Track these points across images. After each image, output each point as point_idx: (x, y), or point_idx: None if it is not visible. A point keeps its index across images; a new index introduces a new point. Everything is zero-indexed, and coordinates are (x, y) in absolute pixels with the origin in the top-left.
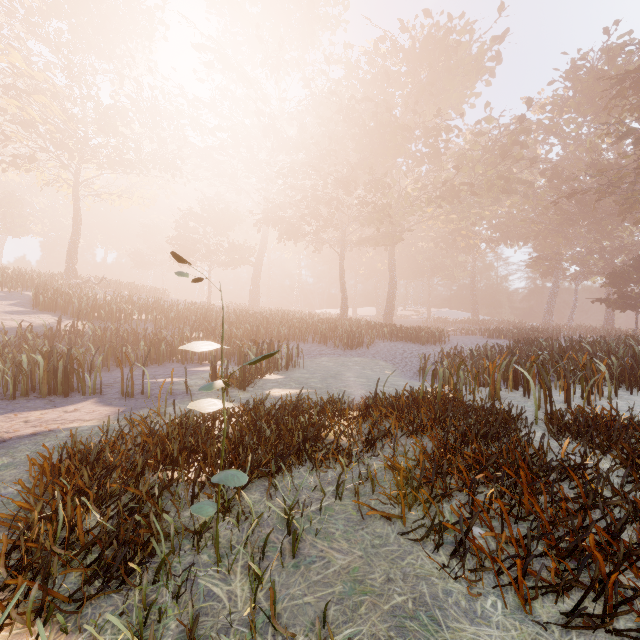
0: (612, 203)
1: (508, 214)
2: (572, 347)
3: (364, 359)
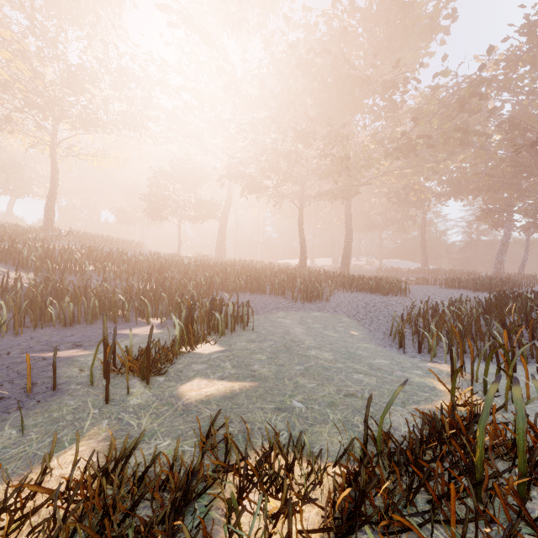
0: None
1: (459, 169)
2: None
3: (325, 314)
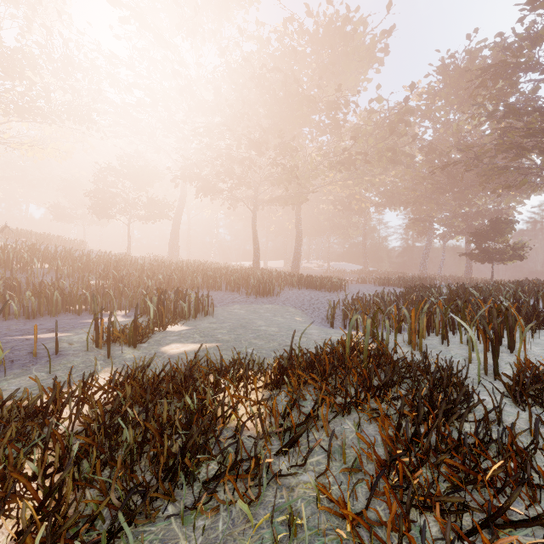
0: (471, 177)
1: (393, 183)
2: (458, 292)
3: (275, 306)
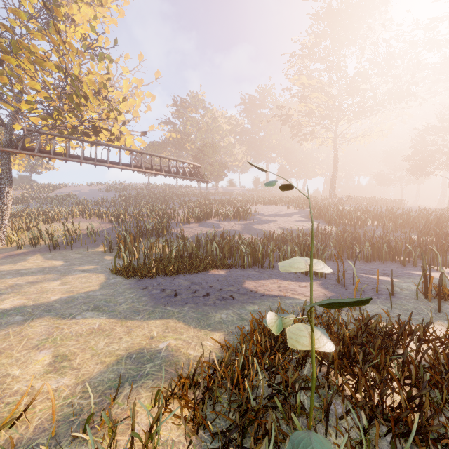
0: None
1: None
2: None
3: None
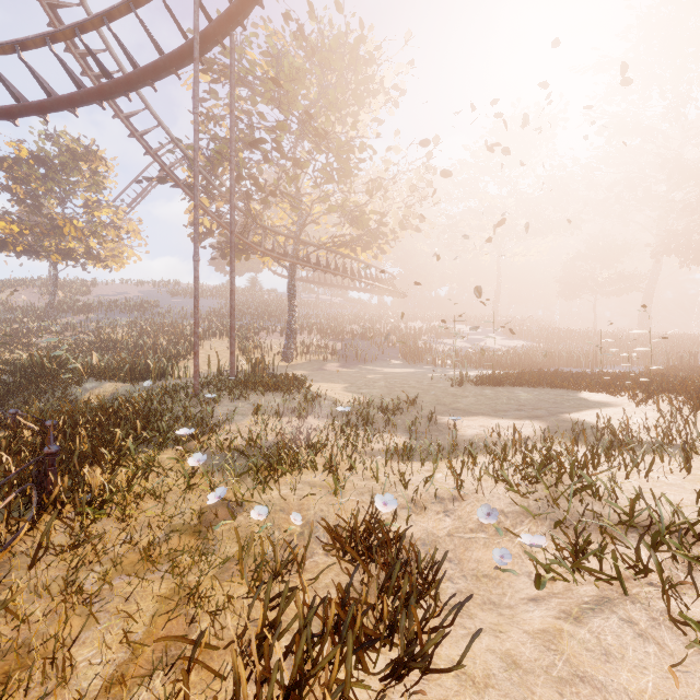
0: None
1: None
2: None
3: None
